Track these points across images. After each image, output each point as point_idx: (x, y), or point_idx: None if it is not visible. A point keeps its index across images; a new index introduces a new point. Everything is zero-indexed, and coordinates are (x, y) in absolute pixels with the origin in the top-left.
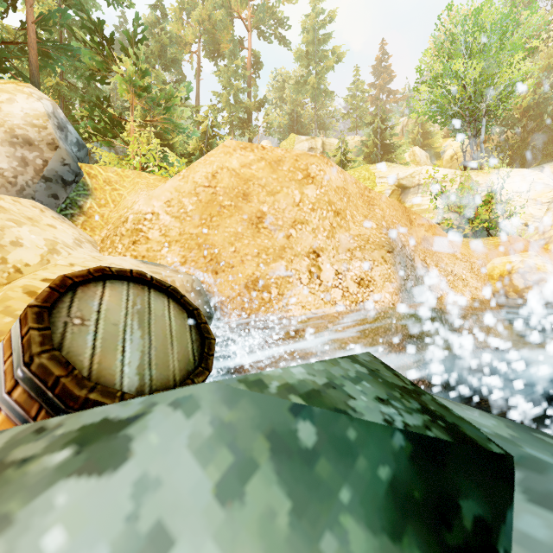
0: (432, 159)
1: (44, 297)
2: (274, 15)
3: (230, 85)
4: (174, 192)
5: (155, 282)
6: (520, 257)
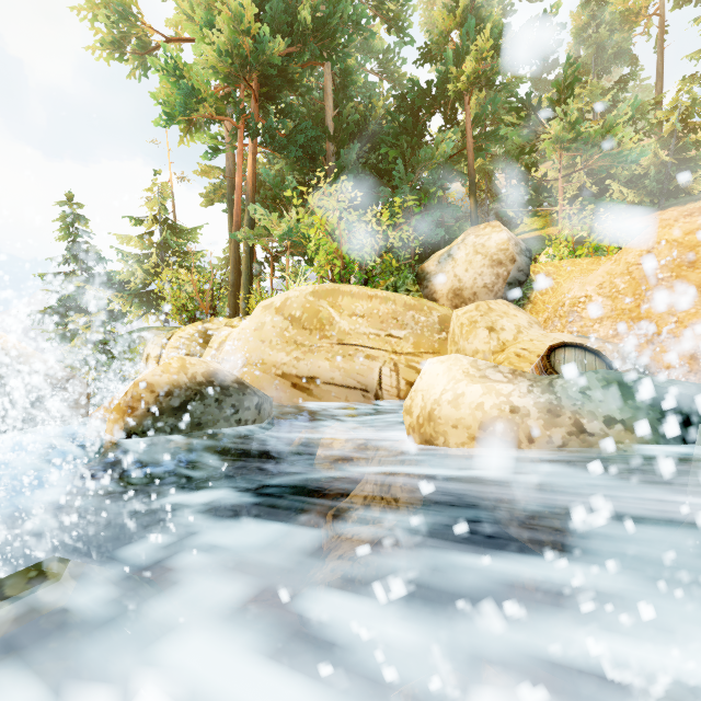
0: None
1: (547, 352)
2: None
3: None
4: (606, 275)
5: (588, 348)
6: None
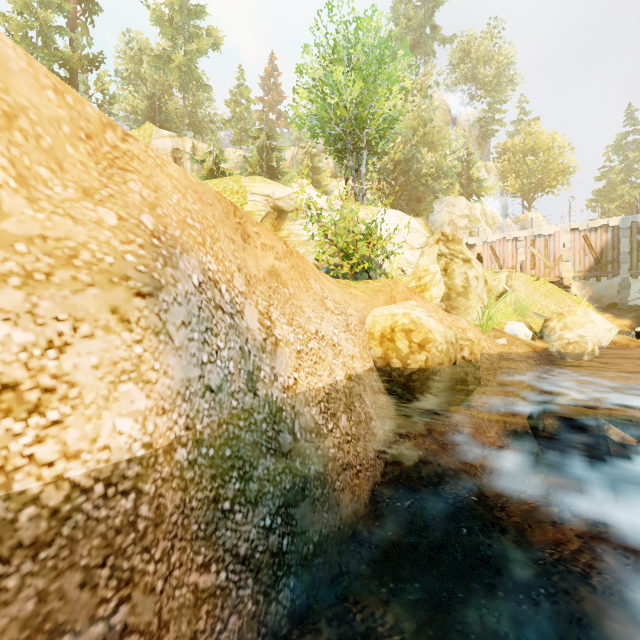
0: None
1: None
2: None
3: (32, 12)
4: None
5: None
6: (403, 307)
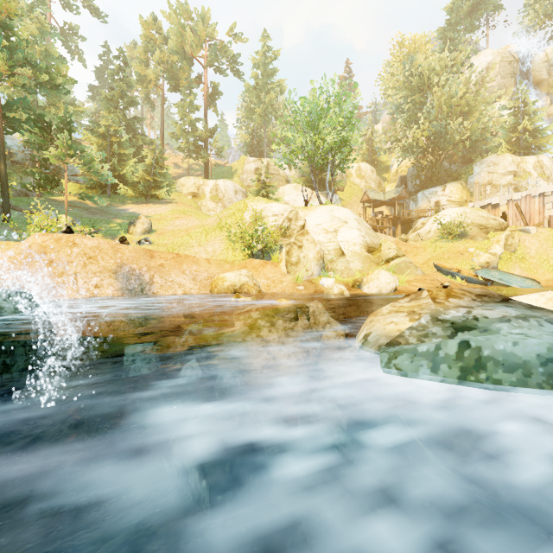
0: (381, 172)
1: None
2: (226, 54)
3: (186, 116)
4: (13, 253)
5: None
6: (232, 272)
